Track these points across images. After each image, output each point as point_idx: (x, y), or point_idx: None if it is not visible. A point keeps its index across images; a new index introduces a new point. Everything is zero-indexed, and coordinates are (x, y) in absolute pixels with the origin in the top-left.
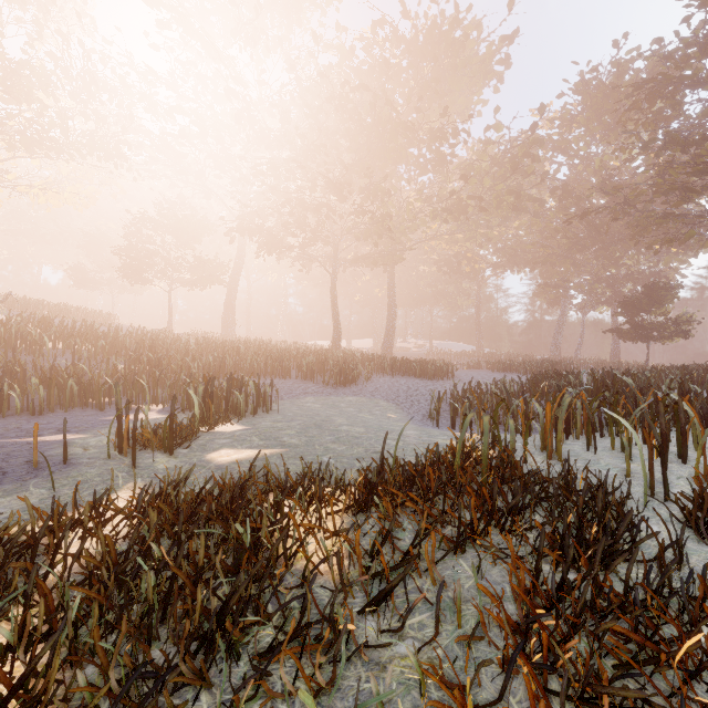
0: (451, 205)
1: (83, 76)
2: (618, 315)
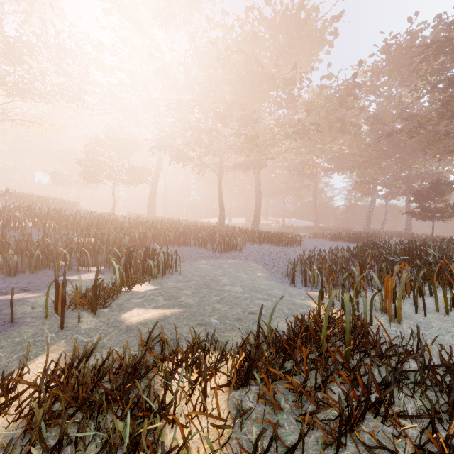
0: (298, 129)
1: (56, 47)
2: (412, 202)
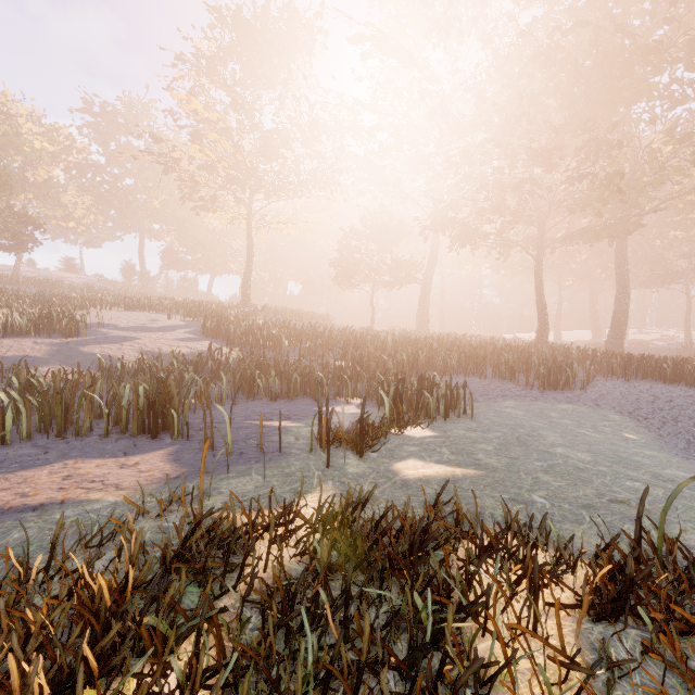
0: None
1: (309, 126)
2: None
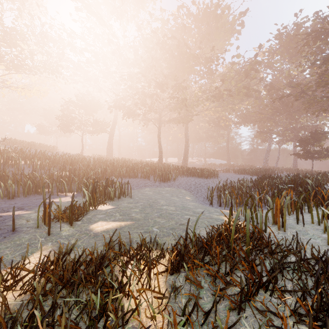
0: (215, 94)
1: (41, 34)
2: (297, 146)
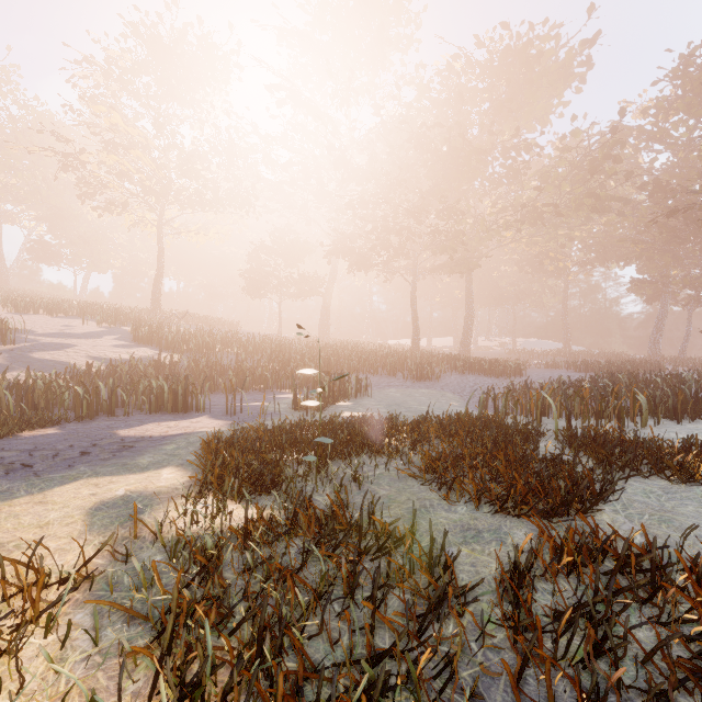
0: (527, 212)
1: (227, 152)
2: None
